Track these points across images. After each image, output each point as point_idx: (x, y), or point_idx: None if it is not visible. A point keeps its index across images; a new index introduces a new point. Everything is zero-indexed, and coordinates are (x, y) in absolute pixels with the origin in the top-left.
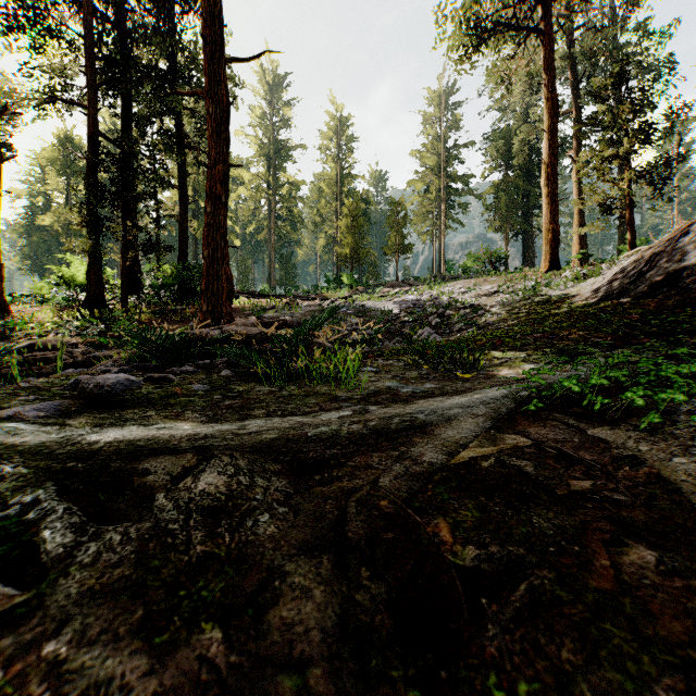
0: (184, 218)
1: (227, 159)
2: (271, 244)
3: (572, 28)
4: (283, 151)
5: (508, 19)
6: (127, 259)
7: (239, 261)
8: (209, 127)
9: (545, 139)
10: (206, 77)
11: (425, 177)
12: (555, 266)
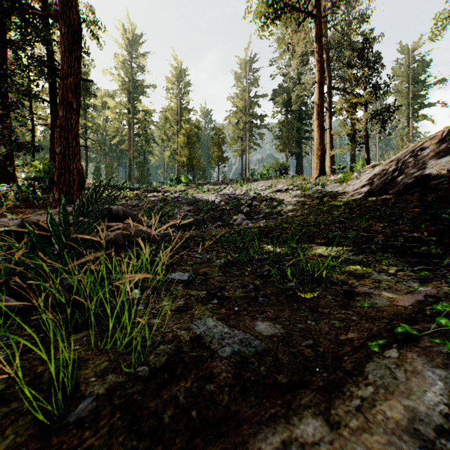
0: (54, 126)
1: (79, 73)
2: (130, 152)
3: (326, 27)
4: (139, 88)
5: (293, 3)
6: (3, 155)
7: (106, 163)
8: (61, 45)
9: (316, 88)
10: (59, 2)
11: (237, 114)
12: (322, 173)
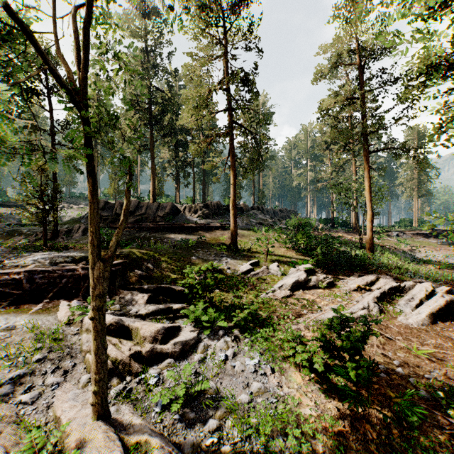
0: None
1: None
2: None
3: None
4: None
5: None
6: None
7: None
8: None
9: None
10: None
11: None
12: None
